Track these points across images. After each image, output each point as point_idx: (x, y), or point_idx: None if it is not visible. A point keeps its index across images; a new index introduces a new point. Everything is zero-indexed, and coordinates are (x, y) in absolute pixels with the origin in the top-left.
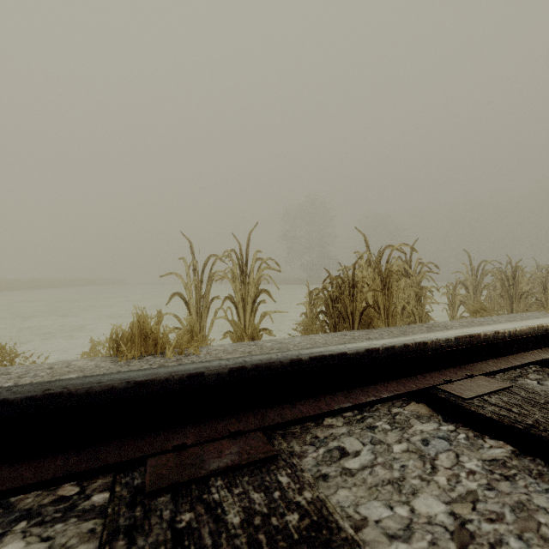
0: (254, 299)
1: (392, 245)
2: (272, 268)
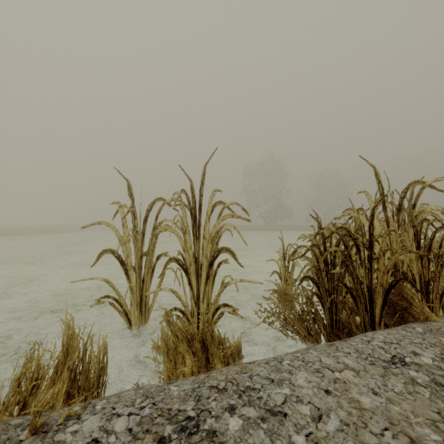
0: (211, 261)
1: (422, 180)
2: (237, 216)
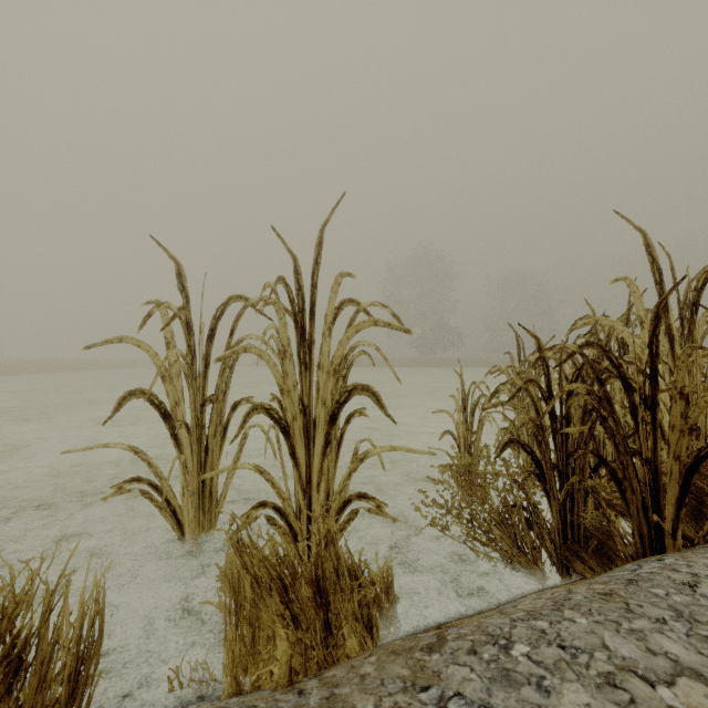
0: (334, 411)
1: None
2: (385, 323)
